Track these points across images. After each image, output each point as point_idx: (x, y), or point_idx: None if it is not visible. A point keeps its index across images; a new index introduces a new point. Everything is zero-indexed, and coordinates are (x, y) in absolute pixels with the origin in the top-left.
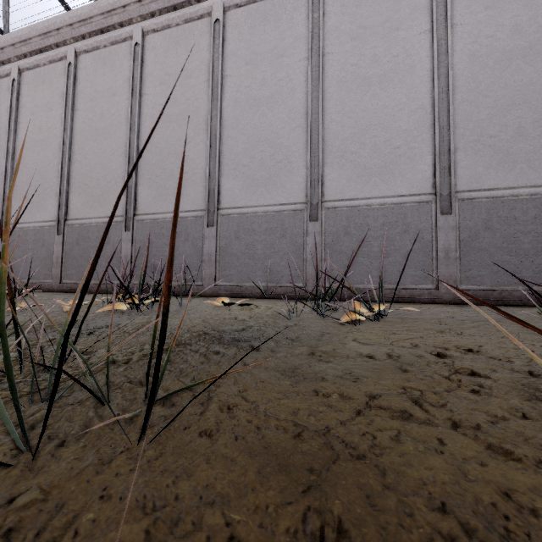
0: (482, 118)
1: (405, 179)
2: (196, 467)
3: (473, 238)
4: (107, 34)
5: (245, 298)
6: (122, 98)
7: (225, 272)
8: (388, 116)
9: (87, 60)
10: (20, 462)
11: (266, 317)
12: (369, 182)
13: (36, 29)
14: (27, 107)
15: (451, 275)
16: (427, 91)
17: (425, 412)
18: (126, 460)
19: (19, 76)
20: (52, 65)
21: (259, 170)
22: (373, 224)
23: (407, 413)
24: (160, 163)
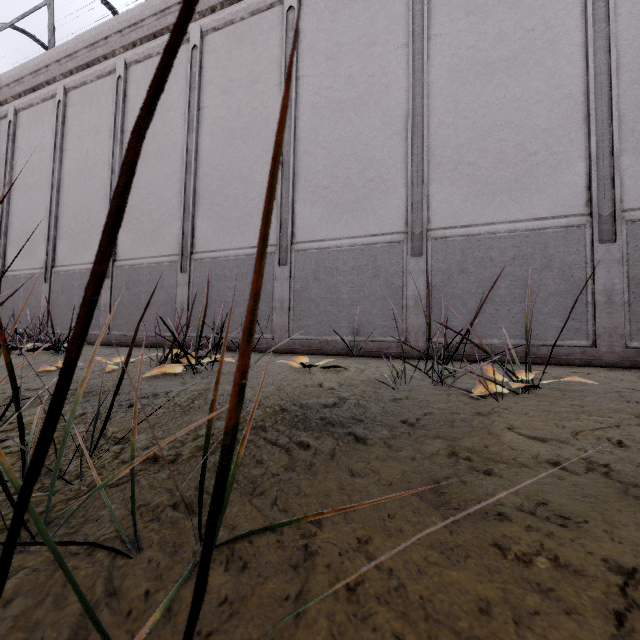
0: None
1: (545, 196)
2: None
3: None
4: (160, 38)
5: (326, 355)
6: (177, 114)
7: (301, 322)
8: (519, 112)
9: (138, 72)
10: None
11: (361, 384)
12: (493, 202)
13: (83, 40)
14: (73, 132)
15: (616, 327)
16: (577, 73)
17: None
18: None
19: (65, 97)
20: (100, 81)
21: (344, 193)
22: (500, 258)
23: None
24: (222, 190)
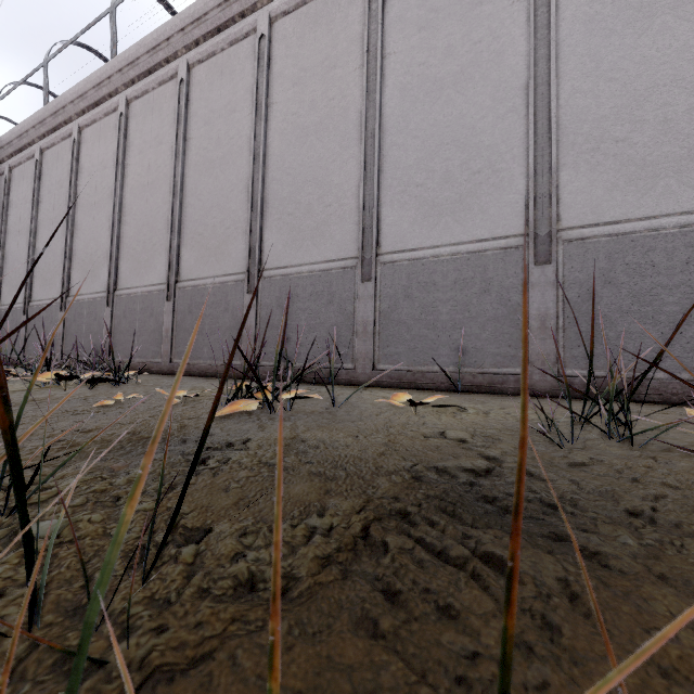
0: None
1: None
2: None
3: None
4: (224, 32)
5: (421, 390)
6: (243, 114)
7: (389, 349)
8: (693, 64)
9: (201, 73)
10: None
11: (501, 435)
12: (654, 188)
13: (144, 44)
14: (135, 145)
15: None
16: None
17: None
18: None
19: (127, 109)
20: (162, 88)
21: (442, 190)
22: (665, 263)
23: None
24: (293, 196)
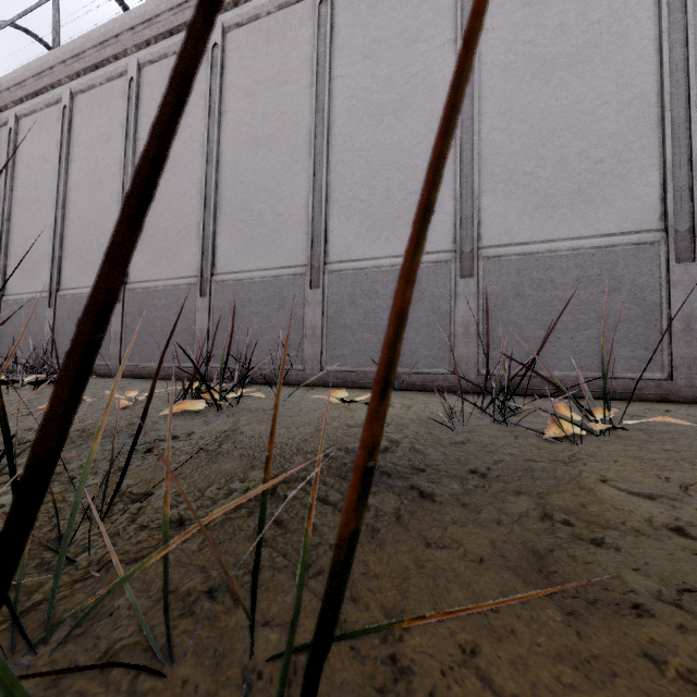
0: None
1: (612, 210)
2: None
3: None
4: (177, 36)
5: (364, 389)
6: (196, 119)
7: (335, 351)
8: (583, 115)
9: (153, 73)
10: None
11: (411, 424)
12: (553, 216)
13: (91, 38)
14: (80, 141)
15: (696, 358)
16: (649, 70)
17: None
18: None
19: (72, 102)
20: (110, 84)
21: (383, 206)
22: (561, 280)
23: None
24: (246, 204)
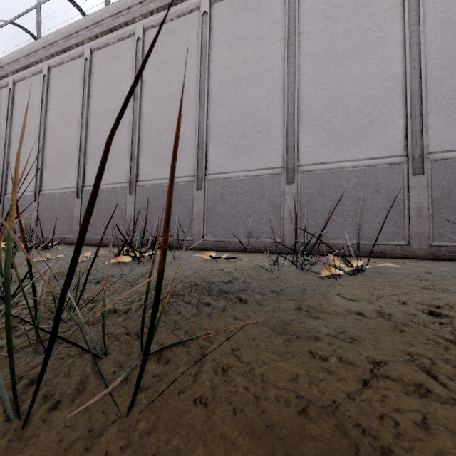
0: (455, 81)
1: (376, 143)
2: (192, 450)
3: (446, 196)
4: (115, 32)
5: (228, 251)
6: (127, 85)
7: (212, 229)
8: (360, 85)
9: (100, 55)
10: (10, 430)
11: (249, 269)
12: (342, 147)
13: (61, 33)
14: (54, 97)
15: (424, 232)
16: (398, 60)
17: (443, 386)
18: (117, 433)
19: (49, 72)
20: (73, 62)
21: (241, 140)
22: (346, 185)
23: (423, 388)
24: (157, 137)
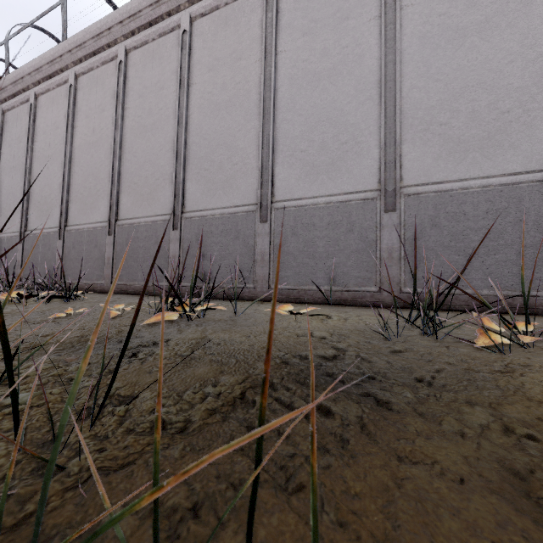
0: None
1: (518, 152)
2: None
3: None
4: (155, 26)
5: (304, 304)
6: (170, 91)
7: (280, 273)
8: (492, 72)
9: (136, 56)
10: None
11: (351, 334)
12: (465, 159)
13: (90, 31)
14: (82, 111)
15: None
16: None
17: None
18: None
19: (76, 81)
20: (105, 66)
21: (319, 155)
22: (473, 213)
23: None
24: (208, 156)
